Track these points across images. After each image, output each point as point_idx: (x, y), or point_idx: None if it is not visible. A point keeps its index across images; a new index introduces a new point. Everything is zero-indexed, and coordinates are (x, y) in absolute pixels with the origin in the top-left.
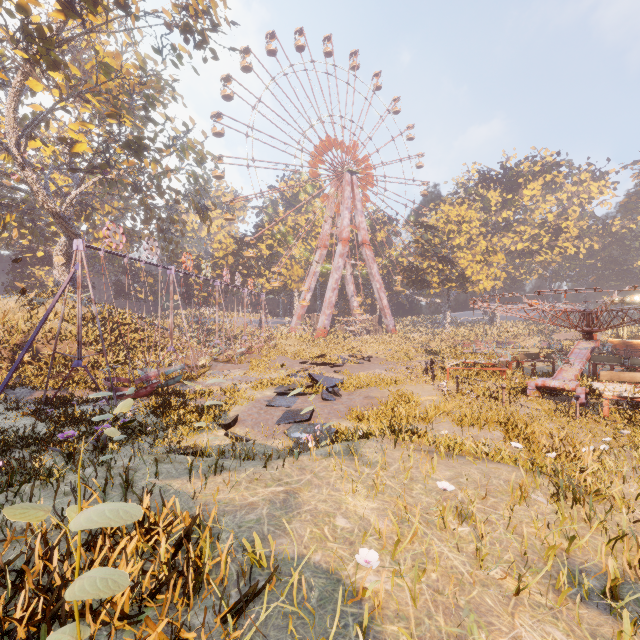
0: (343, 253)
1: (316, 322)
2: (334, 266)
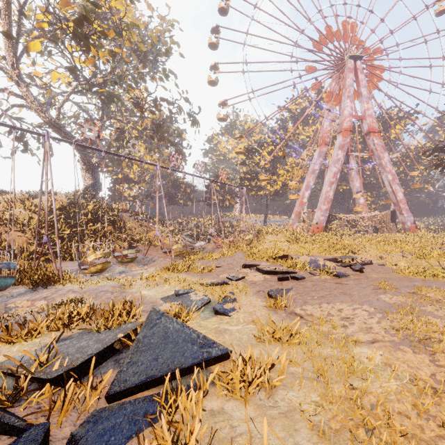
0: (343, 144)
1: (312, 218)
2: (332, 159)
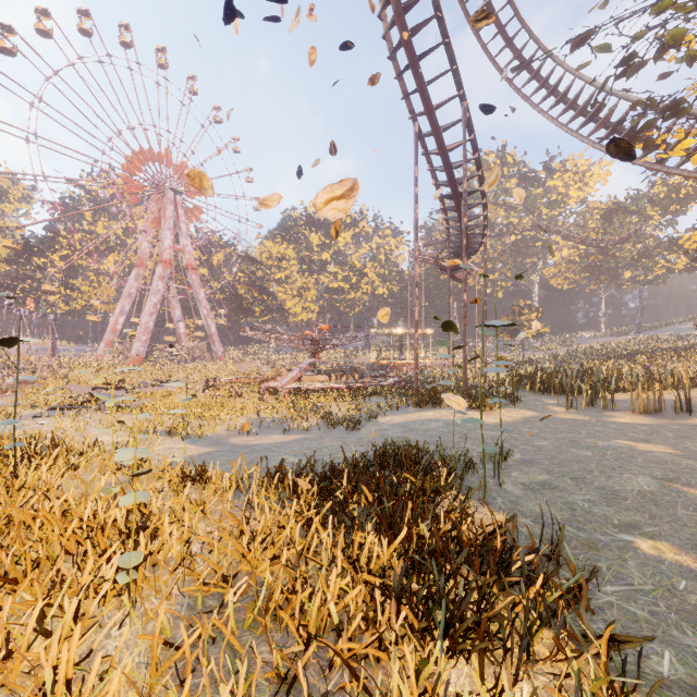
0: (164, 276)
1: (130, 349)
2: (153, 289)
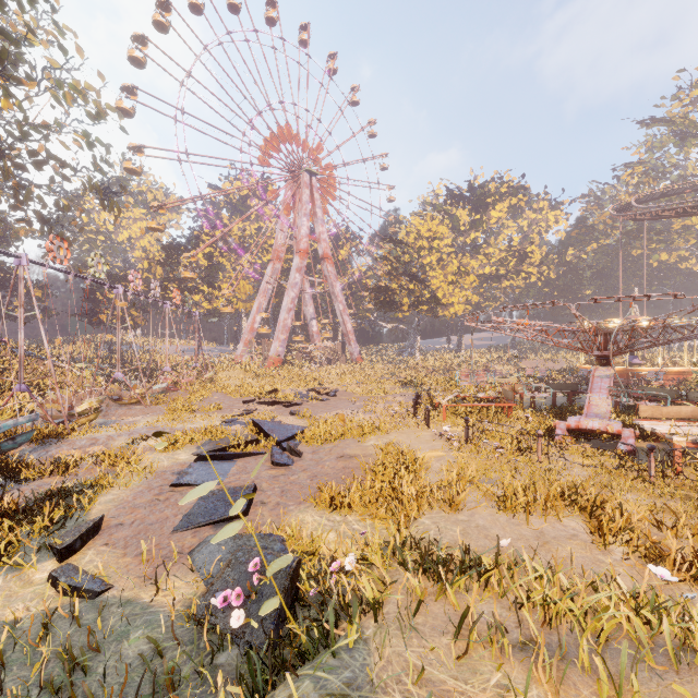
0: (301, 267)
1: (268, 349)
2: (290, 282)
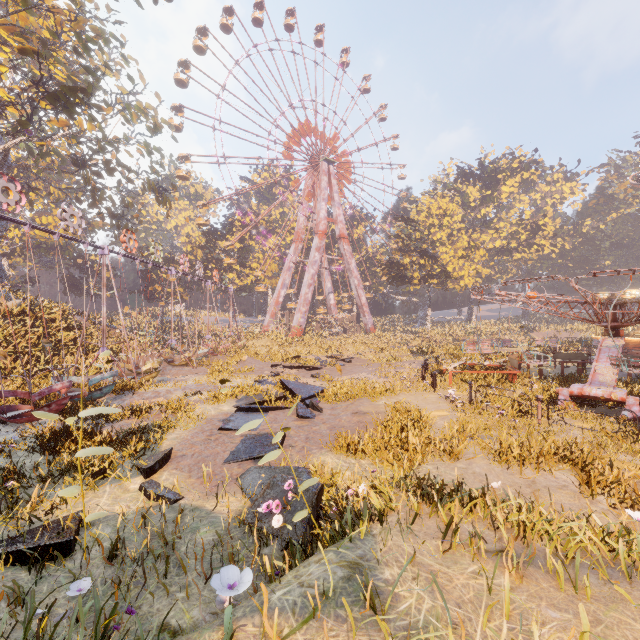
0: (320, 247)
1: (291, 320)
2: (310, 260)
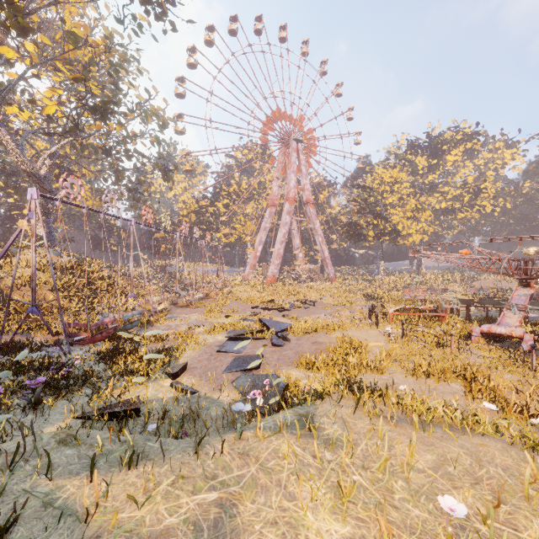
0: (290, 211)
1: (266, 271)
2: (282, 222)
